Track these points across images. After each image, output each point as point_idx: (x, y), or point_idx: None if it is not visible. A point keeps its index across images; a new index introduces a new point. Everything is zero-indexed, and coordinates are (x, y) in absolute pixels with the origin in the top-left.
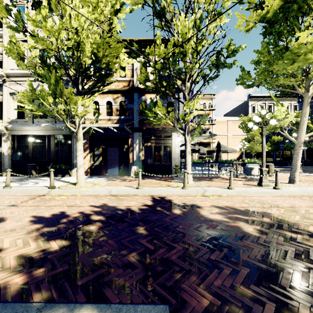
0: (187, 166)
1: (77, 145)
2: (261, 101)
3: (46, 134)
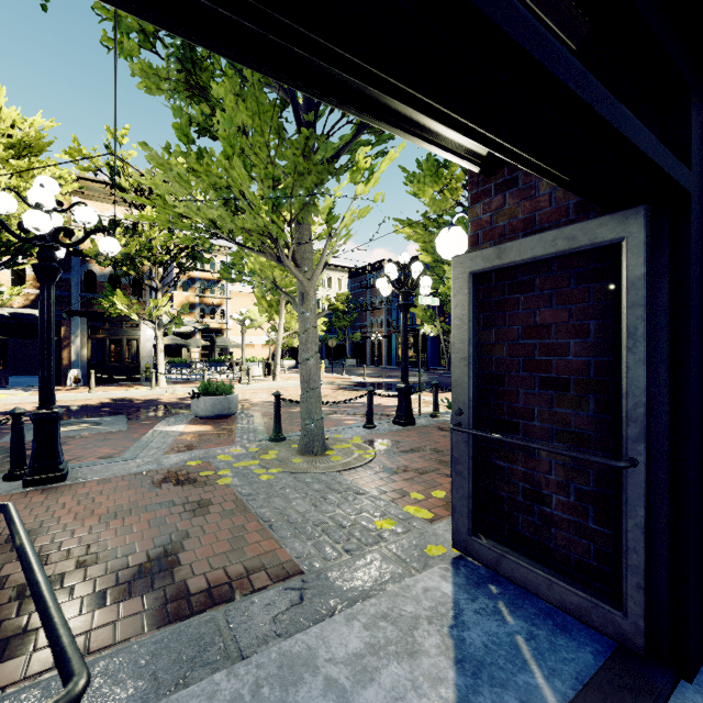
0: (159, 366)
1: None
2: None
3: None
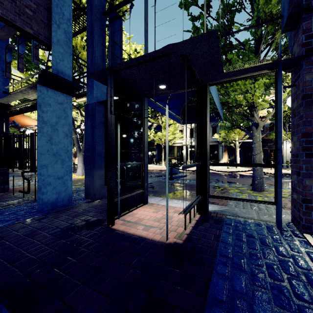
0: None
1: (237, 151)
2: None
3: None
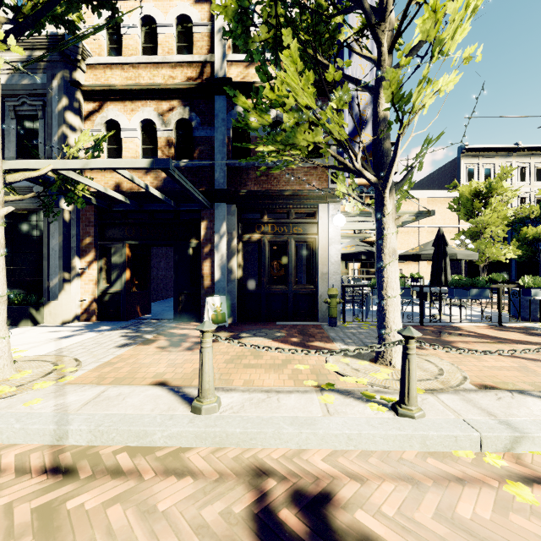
0: (387, 301)
1: None
2: (486, 159)
3: None
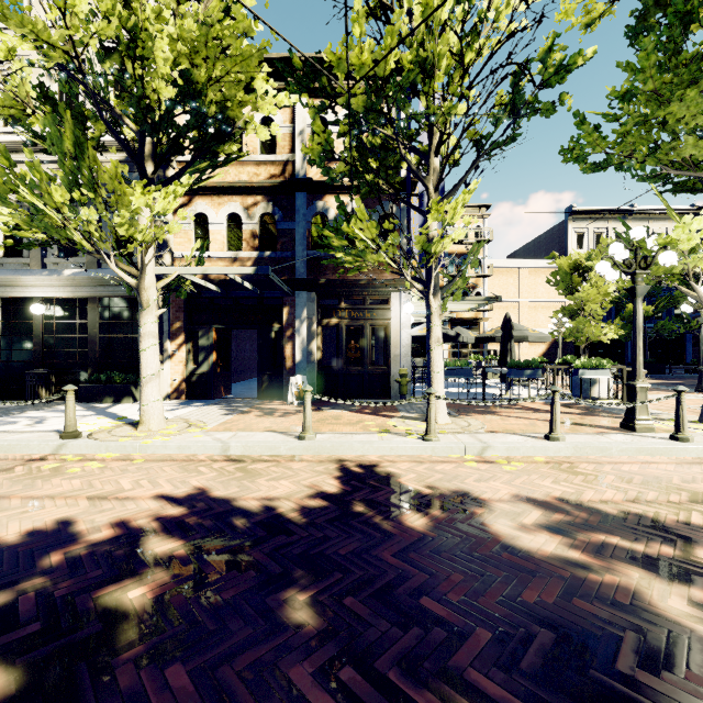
0: (433, 376)
1: (141, 323)
2: (597, 222)
3: (76, 295)
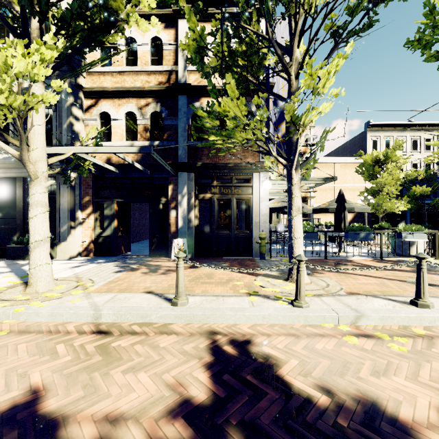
0: (294, 241)
1: (30, 193)
2: (386, 132)
3: (7, 175)
